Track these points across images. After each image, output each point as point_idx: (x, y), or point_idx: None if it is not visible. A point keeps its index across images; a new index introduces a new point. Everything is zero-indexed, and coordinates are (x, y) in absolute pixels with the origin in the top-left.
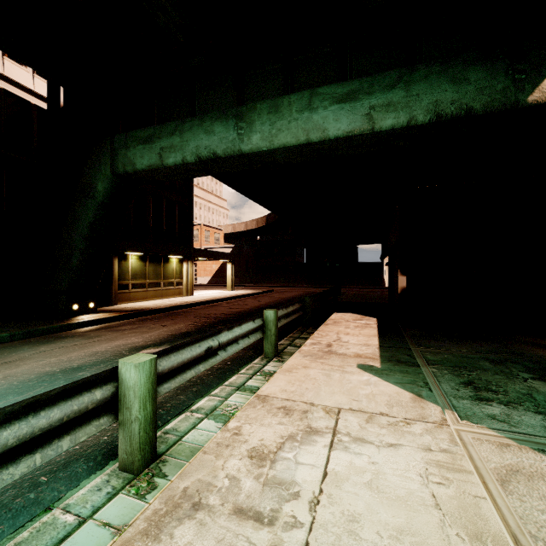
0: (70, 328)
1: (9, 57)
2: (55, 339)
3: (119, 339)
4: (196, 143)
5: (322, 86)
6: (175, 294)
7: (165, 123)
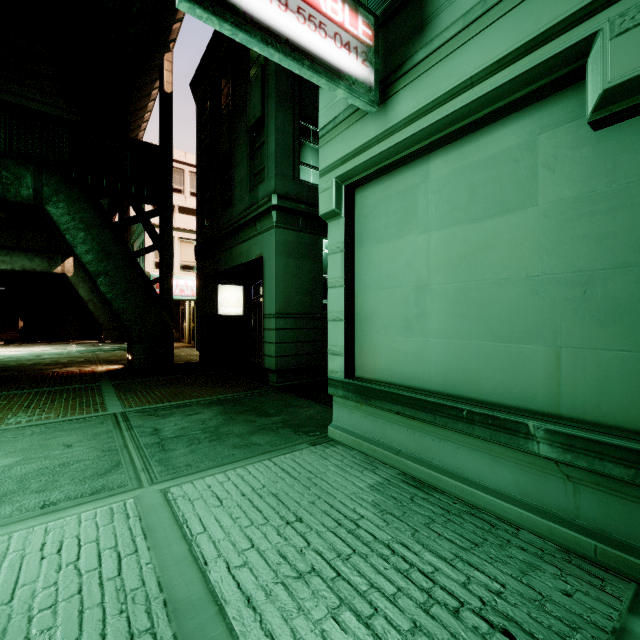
0: None
1: None
2: None
3: None
4: None
5: None
6: None
7: None
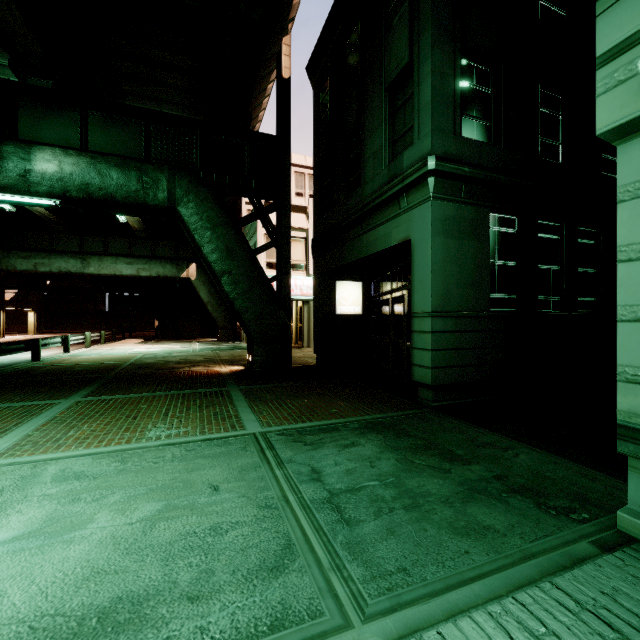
0: None
1: None
2: None
3: None
4: (59, 265)
5: (121, 257)
6: None
7: (38, 252)
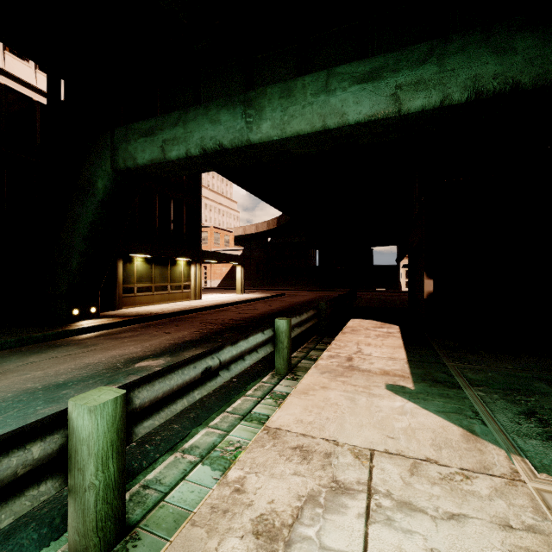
0: (67, 334)
1: (11, 52)
2: (48, 348)
3: (117, 349)
4: (201, 134)
5: (340, 65)
6: (182, 298)
7: (167, 113)
